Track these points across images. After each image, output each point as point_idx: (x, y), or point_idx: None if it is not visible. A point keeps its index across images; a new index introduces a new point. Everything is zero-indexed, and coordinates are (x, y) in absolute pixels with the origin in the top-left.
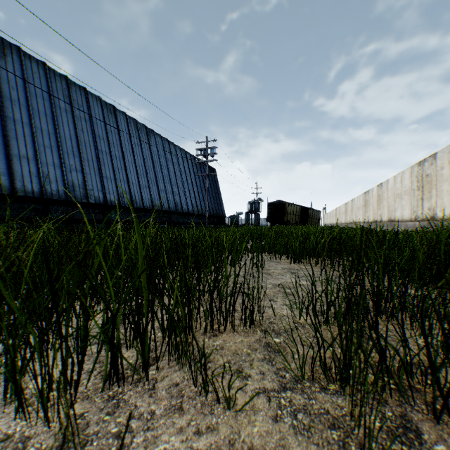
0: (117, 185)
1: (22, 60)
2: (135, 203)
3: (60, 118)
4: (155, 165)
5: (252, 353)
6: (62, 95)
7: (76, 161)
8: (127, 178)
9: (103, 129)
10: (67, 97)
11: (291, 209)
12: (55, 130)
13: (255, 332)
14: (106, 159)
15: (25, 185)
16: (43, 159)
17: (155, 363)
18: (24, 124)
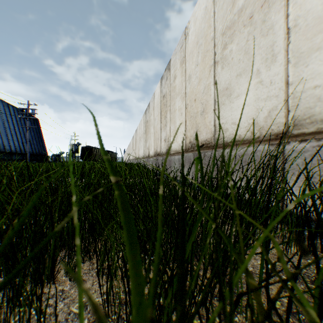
0: None
1: None
2: None
3: None
4: None
5: None
6: None
7: None
8: None
9: None
10: None
11: (97, 151)
12: None
13: None
14: None
15: None
16: None
17: None
18: None
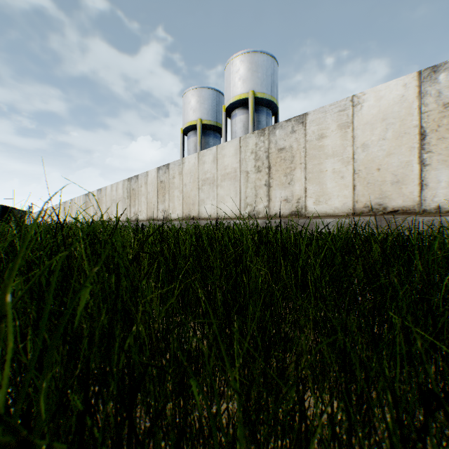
0: None
1: None
2: None
3: None
4: None
5: None
6: None
7: None
8: None
9: None
10: None
11: None
12: None
13: None
14: None
15: None
16: None
17: None
18: None
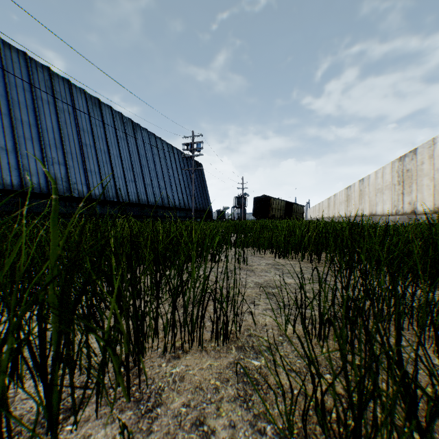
0: (101, 179)
1: (1, 49)
2: (120, 197)
3: (41, 110)
4: (141, 159)
5: (222, 386)
6: (45, 87)
7: (59, 154)
8: (112, 172)
9: (88, 122)
10: (50, 88)
11: (276, 203)
12: (36, 122)
13: (229, 351)
14: (90, 153)
15: (4, 177)
16: (24, 151)
17: (79, 410)
18: (3, 114)
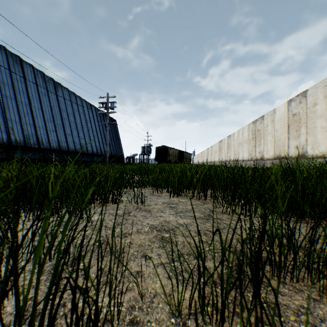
0: (23, 128)
1: None
2: (42, 144)
3: None
4: (62, 113)
5: None
6: None
7: None
8: (34, 122)
9: (8, 76)
10: None
11: (172, 152)
12: None
13: None
14: (11, 104)
15: None
16: None
17: None
18: None
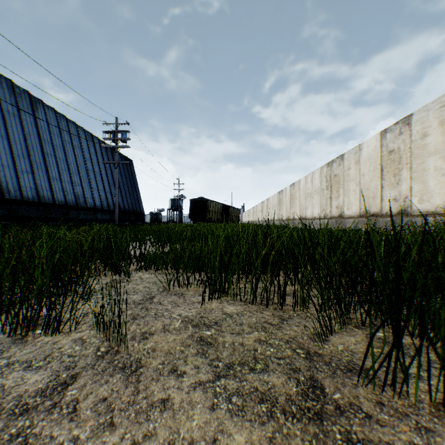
0: None
1: None
2: (7, 193)
3: None
4: (44, 145)
5: None
6: None
7: None
8: None
9: None
10: None
11: (213, 206)
12: None
13: None
14: None
15: None
16: None
17: None
18: None
